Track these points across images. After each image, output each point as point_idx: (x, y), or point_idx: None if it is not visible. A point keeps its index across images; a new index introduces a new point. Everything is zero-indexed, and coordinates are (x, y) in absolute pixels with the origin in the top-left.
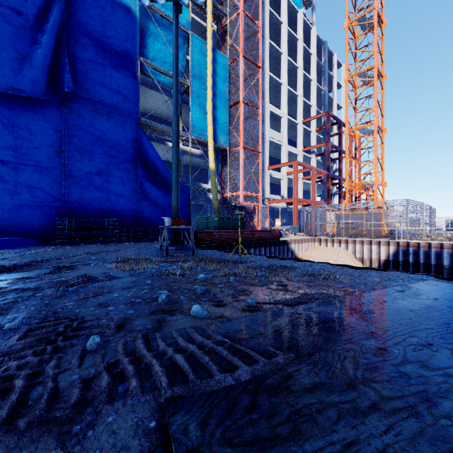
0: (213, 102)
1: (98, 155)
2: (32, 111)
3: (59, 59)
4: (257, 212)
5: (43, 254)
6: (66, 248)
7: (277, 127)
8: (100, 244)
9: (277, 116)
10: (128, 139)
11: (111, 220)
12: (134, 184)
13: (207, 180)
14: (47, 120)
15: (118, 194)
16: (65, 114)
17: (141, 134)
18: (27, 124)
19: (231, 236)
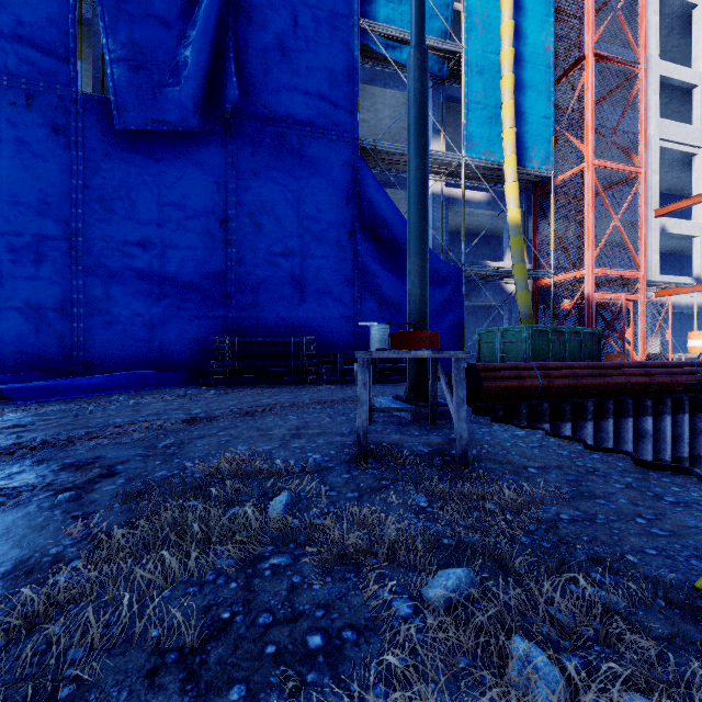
0: (515, 76)
1: (285, 219)
2: (185, 157)
3: (223, 58)
4: (631, 317)
5: (127, 412)
6: (201, 395)
7: (674, 118)
8: (278, 386)
9: (678, 88)
10: (337, 184)
11: (303, 339)
12: (348, 269)
13: (500, 259)
14: (205, 169)
15: (320, 290)
16: (232, 153)
17: (362, 168)
18: (177, 180)
19: (581, 378)
